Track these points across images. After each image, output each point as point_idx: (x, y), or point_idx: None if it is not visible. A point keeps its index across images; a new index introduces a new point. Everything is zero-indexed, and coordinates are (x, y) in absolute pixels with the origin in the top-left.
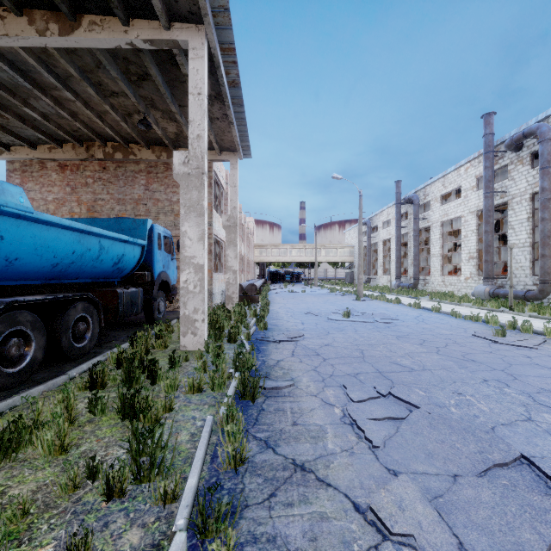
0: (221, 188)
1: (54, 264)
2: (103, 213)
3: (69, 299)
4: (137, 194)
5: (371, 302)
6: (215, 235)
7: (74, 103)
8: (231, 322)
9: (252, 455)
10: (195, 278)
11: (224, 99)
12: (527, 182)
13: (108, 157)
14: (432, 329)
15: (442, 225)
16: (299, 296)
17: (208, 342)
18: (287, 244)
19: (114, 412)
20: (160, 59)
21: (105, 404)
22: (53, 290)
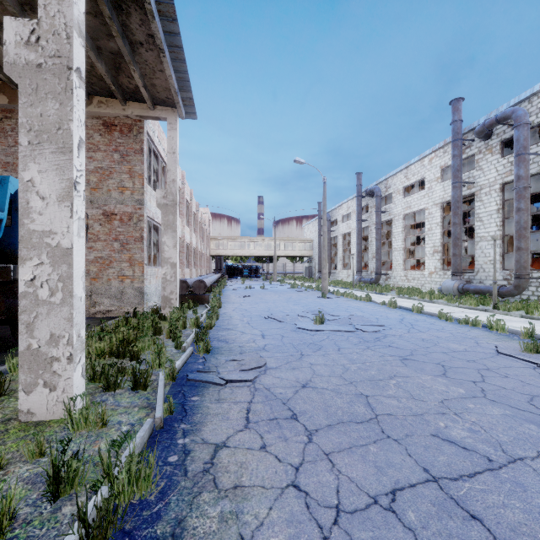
0: (162, 162)
1: None
2: None
3: None
4: None
5: (339, 300)
6: (151, 218)
7: None
8: (160, 337)
9: None
10: (51, 275)
11: None
12: (497, 171)
13: None
14: (435, 341)
15: (404, 218)
16: (257, 293)
17: (98, 388)
18: (245, 238)
19: None
20: None
21: None
22: None
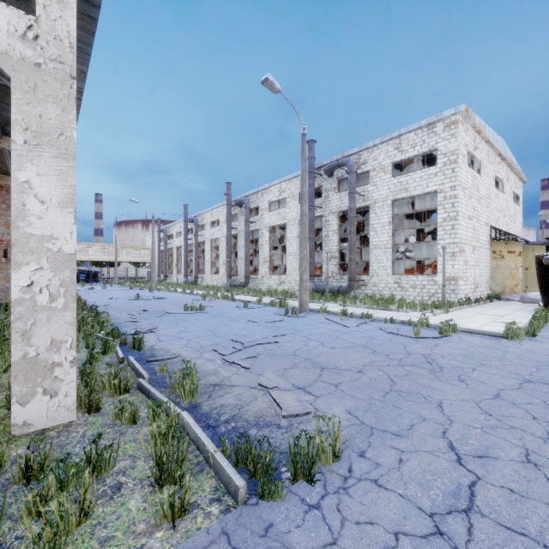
0: None
1: None
2: None
3: None
4: None
5: (159, 292)
6: None
7: None
8: None
9: None
10: None
11: None
12: (244, 225)
13: None
14: (180, 300)
15: (211, 242)
16: (101, 291)
17: None
18: (82, 243)
19: None
20: None
21: None
22: None
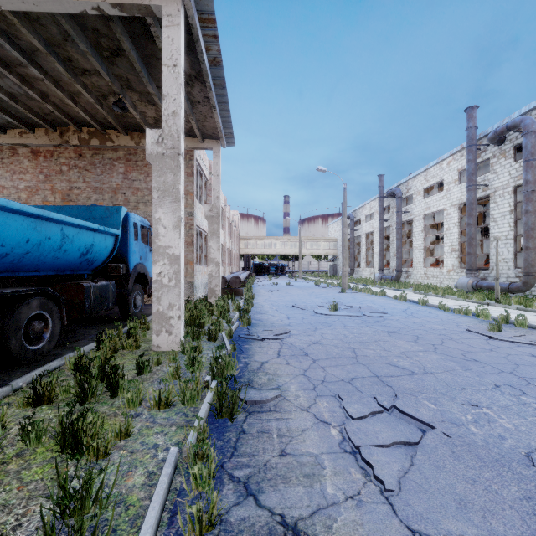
0: (204, 179)
1: (3, 254)
2: (79, 202)
3: (25, 294)
4: (115, 182)
5: (356, 295)
6: (198, 226)
7: (43, 83)
8: (213, 317)
9: (226, 510)
10: (169, 270)
11: (204, 79)
12: (509, 175)
13: (84, 143)
14: (423, 323)
15: (424, 219)
16: (283, 289)
17: (186, 340)
18: (271, 237)
19: (54, 440)
20: (134, 31)
21: (41, 430)
22: (4, 284)
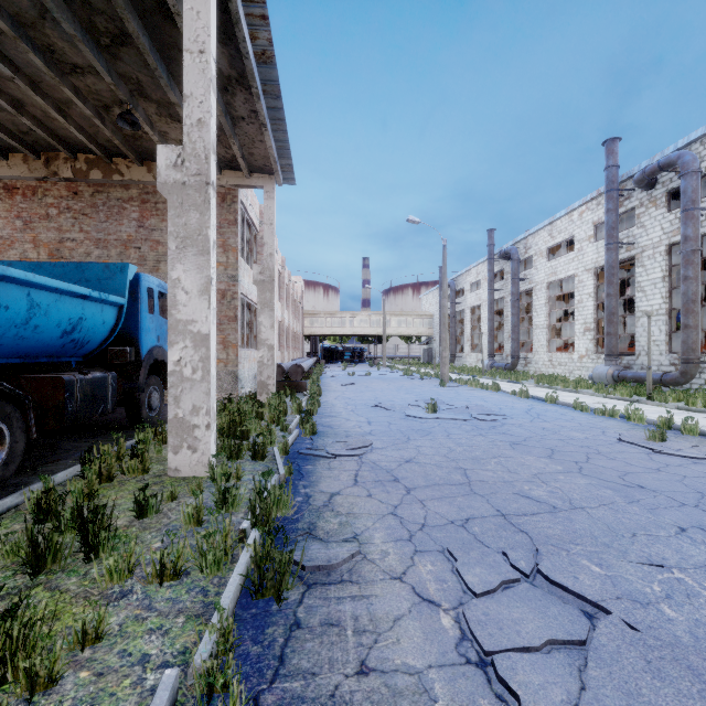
0: (254, 230)
1: None
2: (74, 259)
3: None
4: (126, 232)
5: (460, 389)
6: (244, 295)
7: (15, 84)
8: (263, 422)
9: None
10: (193, 356)
11: (250, 82)
12: (662, 229)
13: (80, 175)
14: (556, 430)
15: (548, 288)
16: (362, 381)
17: (220, 458)
18: (346, 312)
19: None
20: (143, 6)
21: None
22: None
